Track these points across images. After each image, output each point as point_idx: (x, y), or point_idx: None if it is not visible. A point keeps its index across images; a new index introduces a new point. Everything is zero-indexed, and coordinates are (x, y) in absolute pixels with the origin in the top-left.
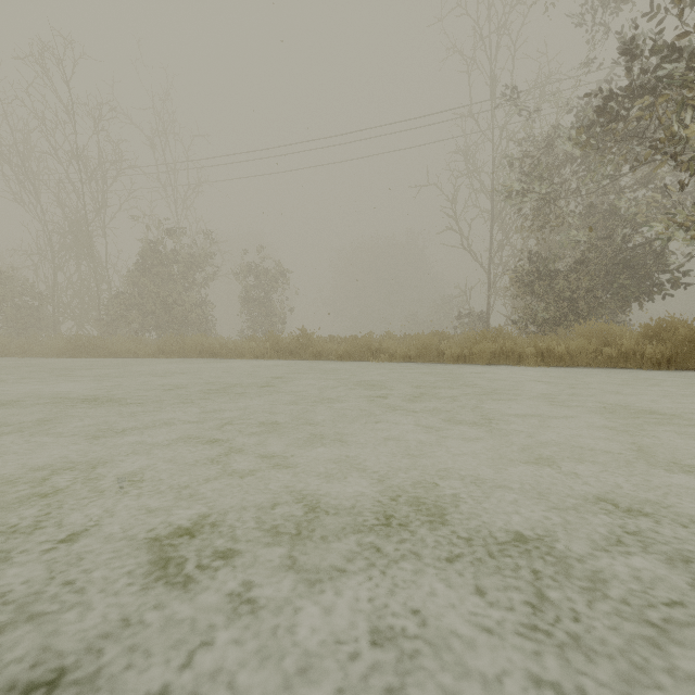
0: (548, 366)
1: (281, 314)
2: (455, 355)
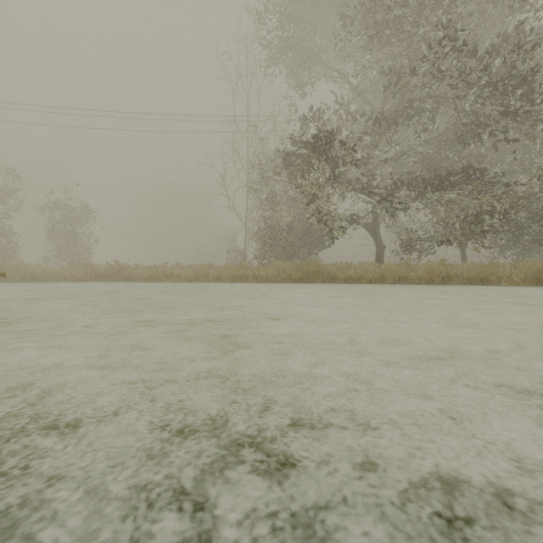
0: (258, 282)
1: (89, 245)
2: (215, 277)
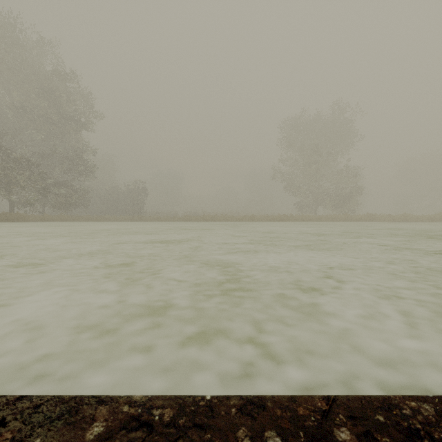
0: None
1: None
2: None
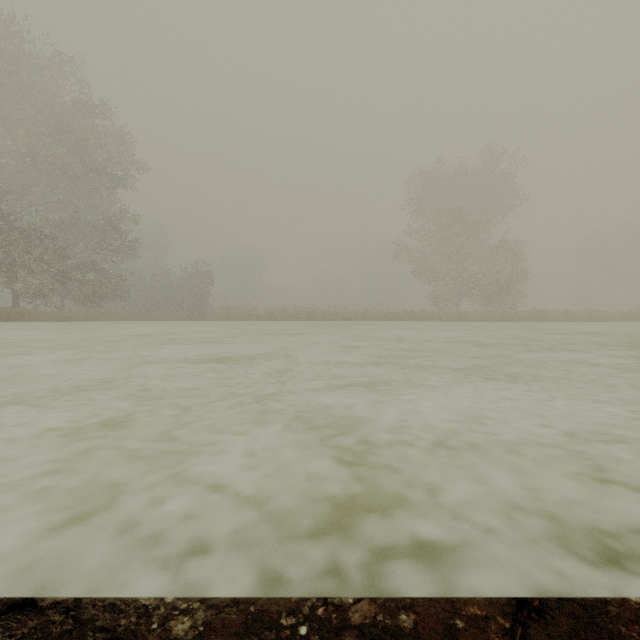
0: None
1: None
2: None
